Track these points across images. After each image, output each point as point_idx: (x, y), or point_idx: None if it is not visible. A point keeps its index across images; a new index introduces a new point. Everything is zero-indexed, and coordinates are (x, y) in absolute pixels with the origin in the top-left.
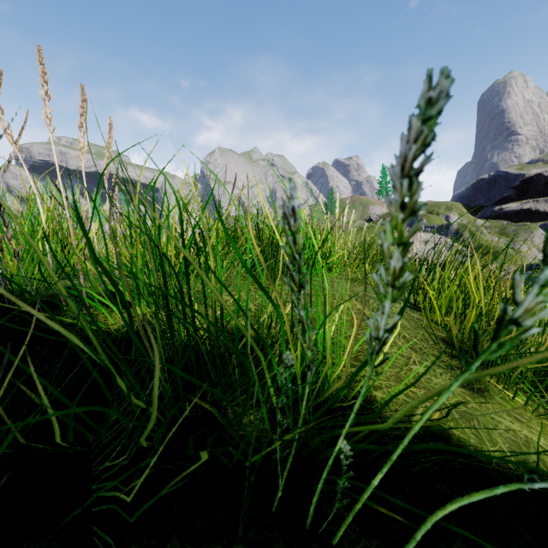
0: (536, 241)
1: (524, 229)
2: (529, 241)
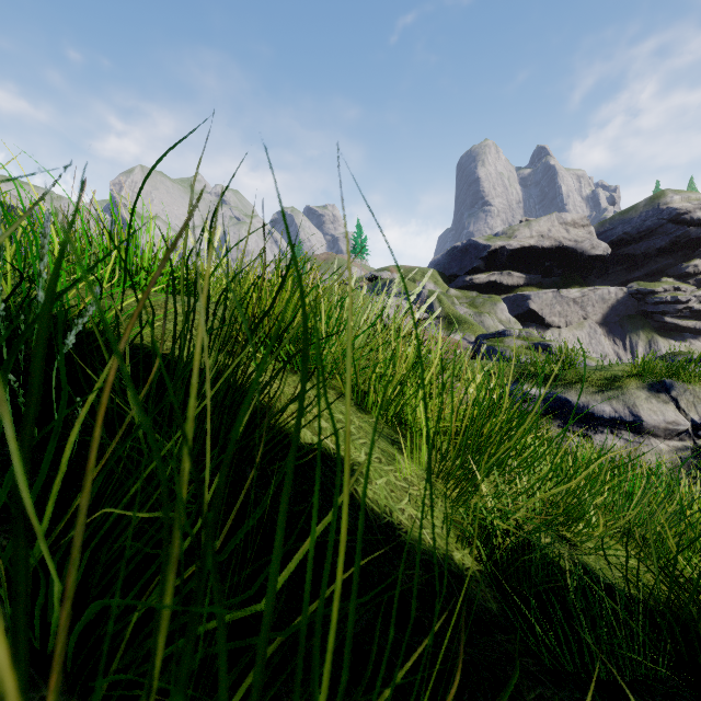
0: (499, 313)
1: (490, 301)
2: (493, 314)
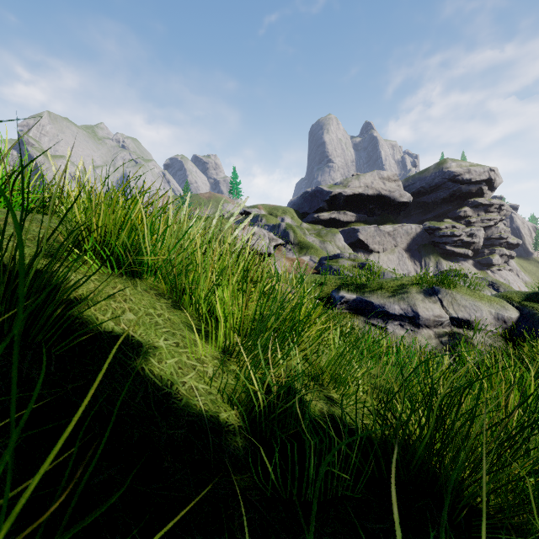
0: (337, 241)
1: (331, 233)
2: (333, 242)
